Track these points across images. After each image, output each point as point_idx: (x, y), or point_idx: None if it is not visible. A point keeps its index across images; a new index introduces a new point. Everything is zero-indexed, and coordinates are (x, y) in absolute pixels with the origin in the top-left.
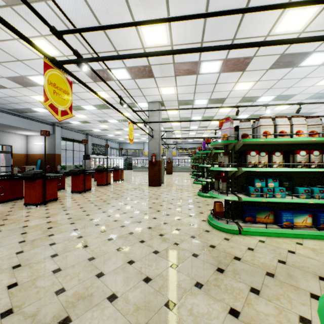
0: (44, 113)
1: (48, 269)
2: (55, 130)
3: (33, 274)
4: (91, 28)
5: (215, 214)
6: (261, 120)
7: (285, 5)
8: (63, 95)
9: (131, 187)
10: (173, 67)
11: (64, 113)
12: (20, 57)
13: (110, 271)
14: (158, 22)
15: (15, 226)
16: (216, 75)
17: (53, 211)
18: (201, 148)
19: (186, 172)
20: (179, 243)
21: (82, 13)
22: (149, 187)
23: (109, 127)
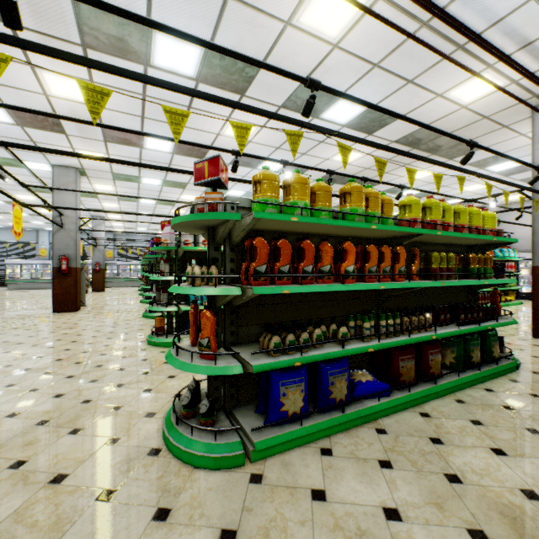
0: None
1: None
2: None
3: None
4: None
5: (156, 331)
6: None
7: (199, 146)
8: None
9: (11, 317)
10: (101, 130)
11: None
12: None
13: (1, 402)
14: (73, 121)
15: None
16: (169, 155)
17: None
18: None
19: (132, 287)
20: (104, 365)
21: None
22: (55, 314)
23: None
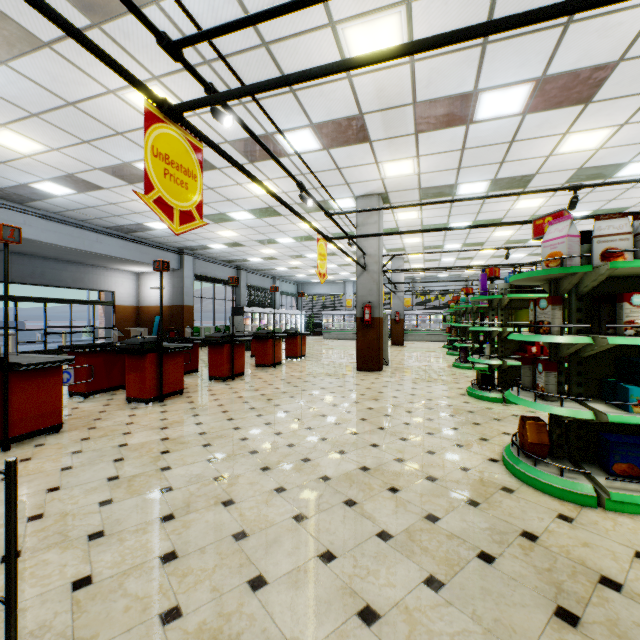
0: (164, 232)
1: (153, 550)
2: (183, 263)
3: (123, 560)
4: (239, 22)
5: (526, 449)
6: None
7: None
8: (183, 179)
9: (321, 372)
10: (412, 113)
11: (185, 217)
12: (120, 127)
13: (279, 574)
14: None
15: (107, 443)
16: (515, 120)
17: (175, 417)
18: (471, 289)
19: (433, 341)
20: (440, 518)
21: (224, 18)
22: (358, 373)
23: (277, 252)
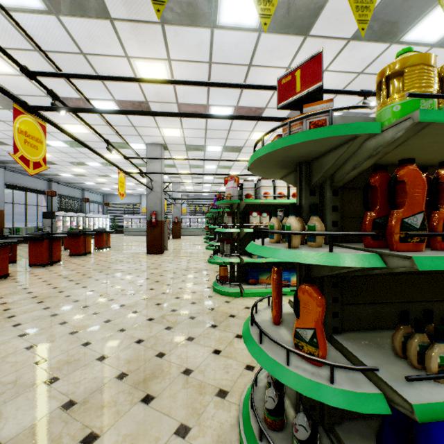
0: None
1: (19, 347)
2: None
3: (0, 353)
4: (74, 75)
5: (220, 279)
6: (263, 181)
7: (266, 88)
8: (35, 144)
9: (122, 256)
10: (177, 107)
11: (36, 165)
12: None
13: (98, 339)
14: (151, 81)
15: None
16: (229, 121)
17: (6, 291)
18: None
19: (199, 235)
20: (178, 310)
21: (54, 33)
22: (147, 255)
23: (87, 171)
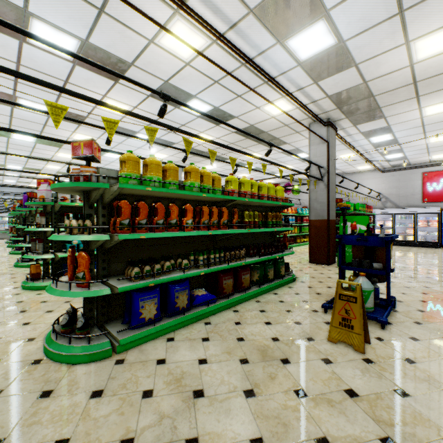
0: None
1: None
2: None
3: None
4: None
5: (31, 277)
6: None
7: (76, 121)
8: None
9: None
10: None
11: None
12: None
13: None
14: None
15: None
16: (45, 117)
17: None
18: None
19: None
20: None
21: None
22: None
23: None
